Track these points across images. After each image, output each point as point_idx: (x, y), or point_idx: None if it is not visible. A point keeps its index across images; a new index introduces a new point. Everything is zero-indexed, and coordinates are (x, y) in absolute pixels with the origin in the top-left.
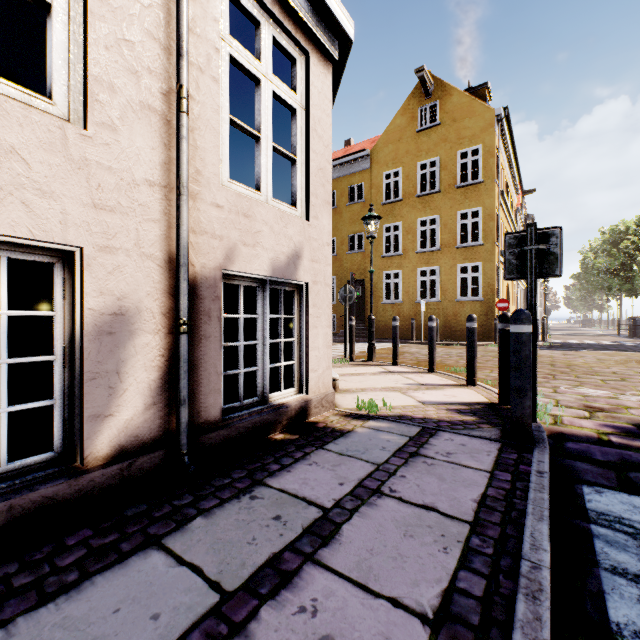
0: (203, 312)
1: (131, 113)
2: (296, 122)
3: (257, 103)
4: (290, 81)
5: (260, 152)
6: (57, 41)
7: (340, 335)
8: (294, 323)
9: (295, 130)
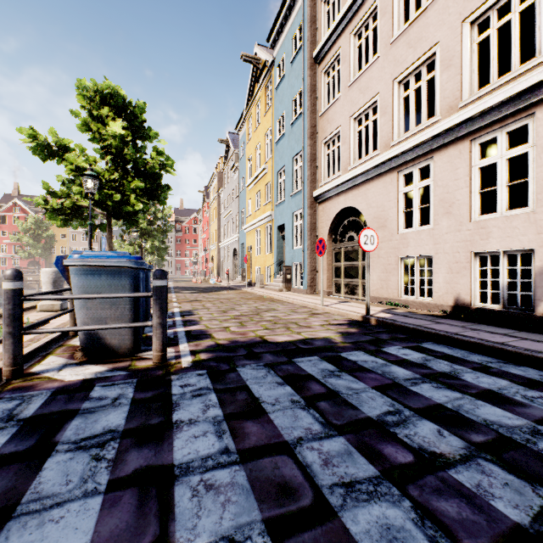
0: None
1: None
2: None
3: None
4: None
5: None
6: (529, 189)
7: None
8: None
9: None
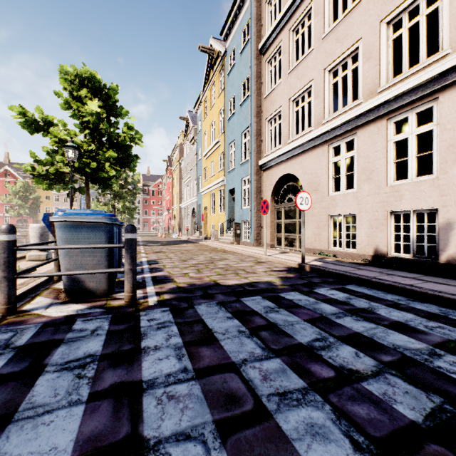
0: None
1: (452, 165)
2: None
3: None
4: None
5: None
6: (434, 159)
7: None
8: None
9: None
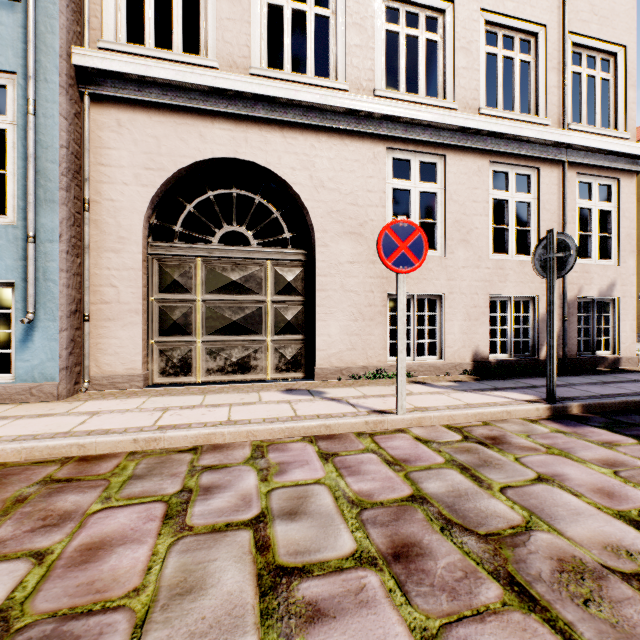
0: (570, 313)
1: None
2: (610, 217)
3: (589, 219)
4: (605, 192)
5: (591, 241)
6: (531, 239)
7: (639, 335)
8: (609, 318)
9: (610, 221)
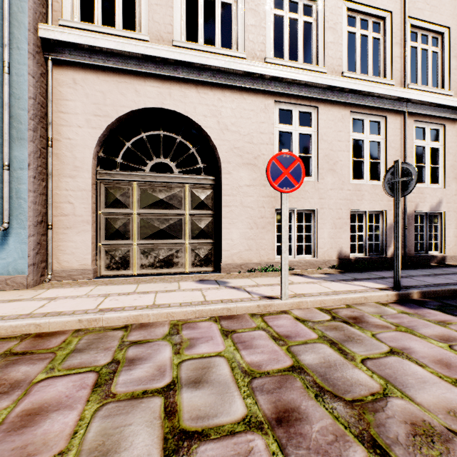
0: (409, 223)
1: None
2: (439, 152)
3: (423, 154)
4: (434, 134)
5: (424, 170)
6: (381, 168)
7: None
8: (437, 227)
9: (438, 155)
